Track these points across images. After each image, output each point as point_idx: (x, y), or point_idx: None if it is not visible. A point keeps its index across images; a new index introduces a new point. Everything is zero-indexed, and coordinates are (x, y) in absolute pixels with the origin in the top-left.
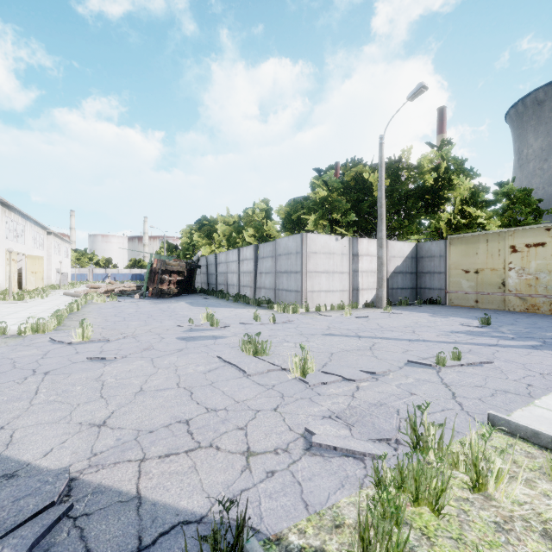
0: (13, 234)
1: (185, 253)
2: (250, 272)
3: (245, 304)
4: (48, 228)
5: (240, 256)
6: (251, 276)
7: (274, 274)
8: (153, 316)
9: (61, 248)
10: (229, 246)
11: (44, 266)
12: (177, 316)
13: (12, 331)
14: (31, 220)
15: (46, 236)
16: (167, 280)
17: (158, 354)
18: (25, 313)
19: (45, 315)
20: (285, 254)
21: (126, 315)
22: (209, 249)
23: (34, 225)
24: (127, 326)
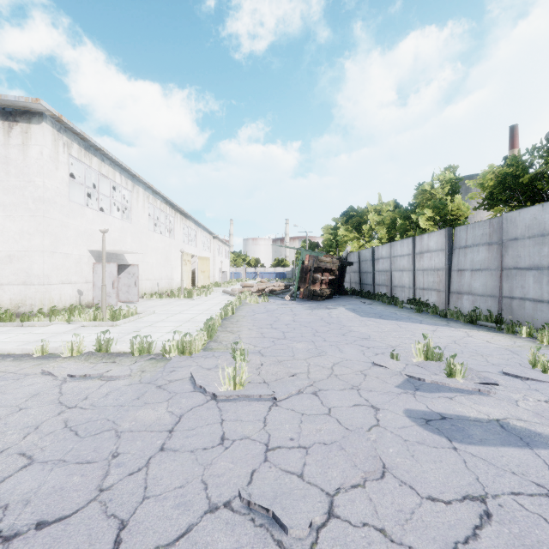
0: (188, 238)
1: (327, 250)
2: (437, 269)
3: (440, 318)
4: (213, 233)
5: (415, 248)
6: (439, 275)
7: (496, 272)
8: (319, 333)
9: (223, 251)
10: (390, 237)
11: (210, 266)
12: (355, 337)
13: (158, 348)
14: (201, 226)
15: (211, 240)
16: (319, 280)
17: (427, 528)
18: (186, 314)
19: (202, 318)
20: (533, 235)
21: (283, 326)
22: (356, 244)
23: (203, 231)
24: (292, 353)
